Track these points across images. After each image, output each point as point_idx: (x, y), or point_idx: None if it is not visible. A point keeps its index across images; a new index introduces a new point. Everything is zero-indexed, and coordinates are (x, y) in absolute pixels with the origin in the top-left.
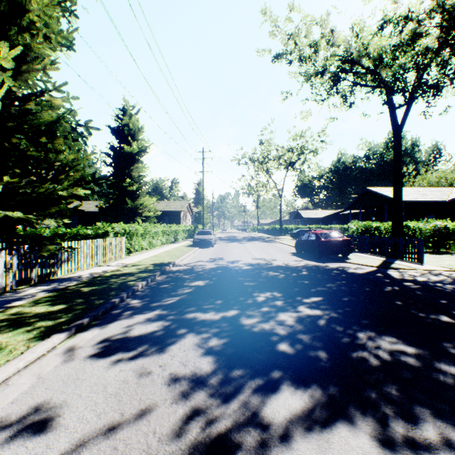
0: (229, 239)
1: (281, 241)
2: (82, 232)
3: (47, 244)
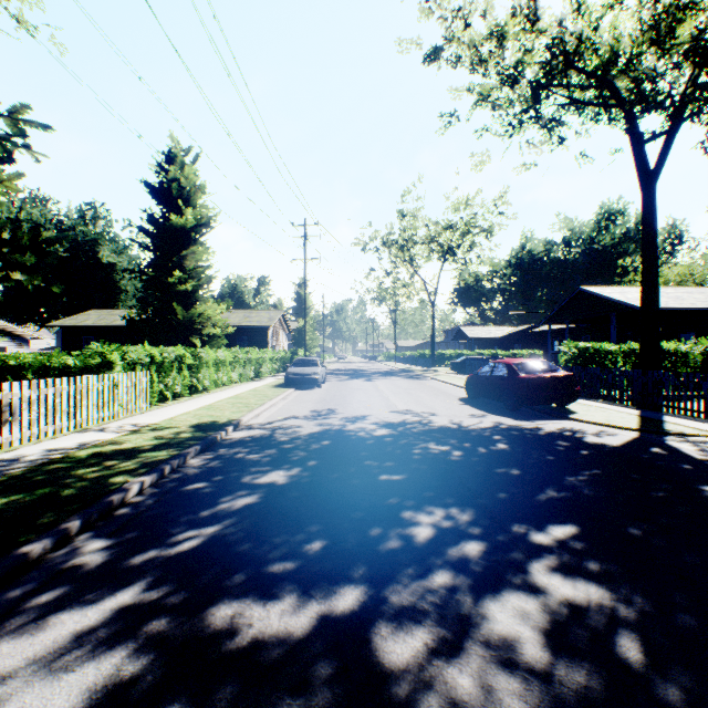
0: (350, 374)
1: (437, 376)
2: (57, 361)
3: None
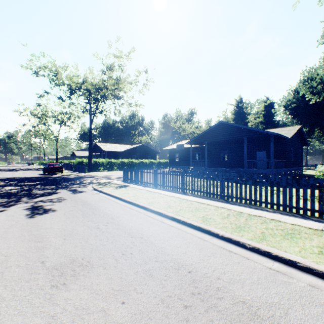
0: (8, 170)
1: None
2: None
3: None
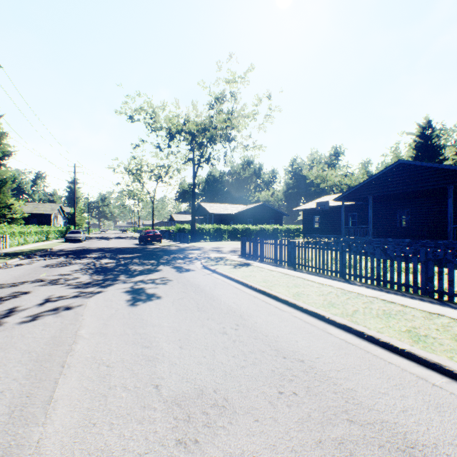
0: (102, 238)
1: None
2: None
3: None
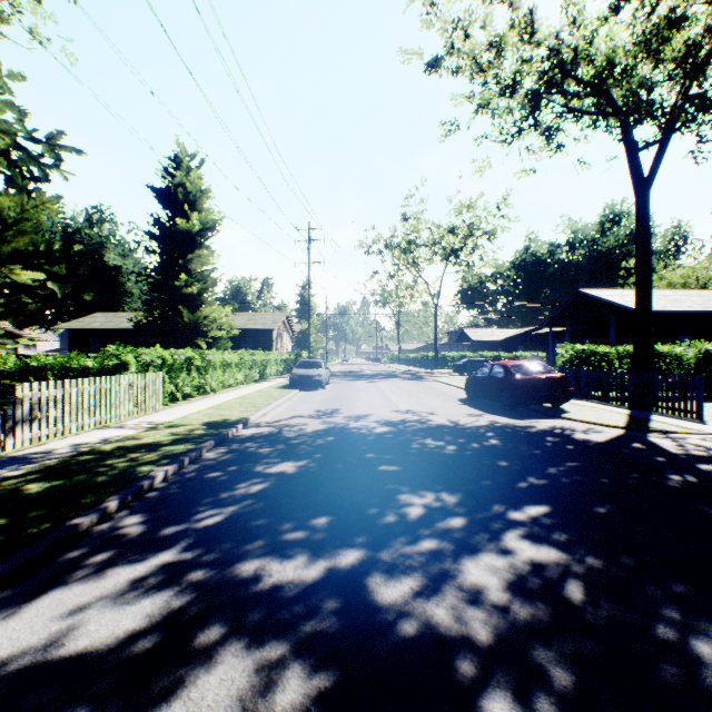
0: (353, 376)
1: (439, 378)
2: (76, 363)
3: None
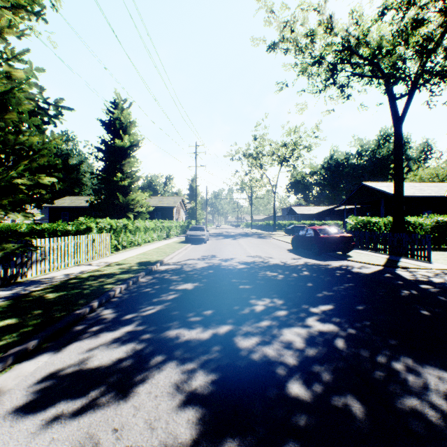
0: (223, 235)
1: (276, 237)
2: (62, 227)
3: (2, 243)
